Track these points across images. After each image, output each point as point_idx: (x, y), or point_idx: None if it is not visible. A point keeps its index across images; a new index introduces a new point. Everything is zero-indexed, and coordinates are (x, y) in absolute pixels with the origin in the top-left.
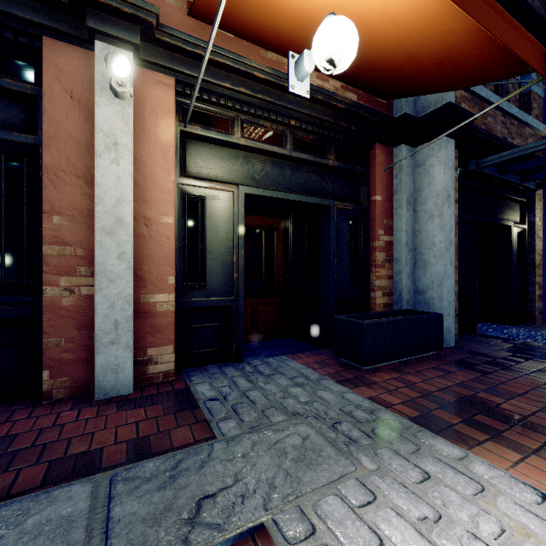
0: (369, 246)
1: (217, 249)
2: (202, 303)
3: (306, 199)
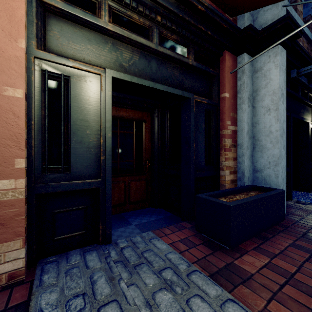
0: (219, 134)
1: (83, 131)
2: (64, 187)
3: (170, 90)
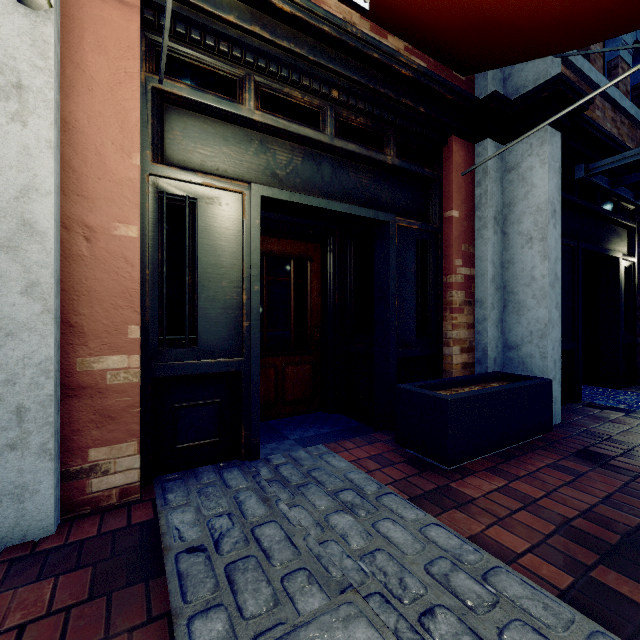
0: (442, 283)
1: (217, 282)
2: (191, 368)
3: (355, 210)
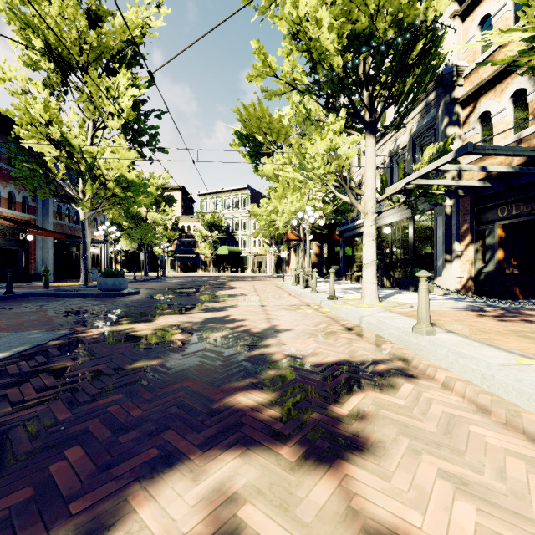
0: (30, 259)
1: None
2: None
3: (13, 248)
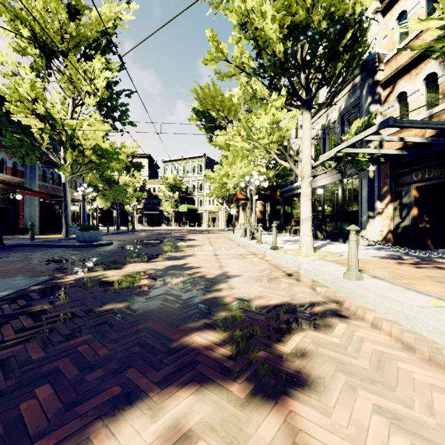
0: (19, 215)
1: None
2: None
3: (5, 206)
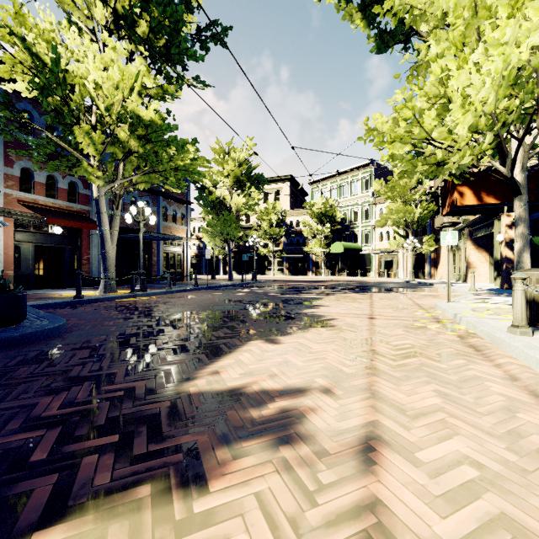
0: (82, 259)
1: (25, 260)
2: (21, 274)
3: (56, 246)
